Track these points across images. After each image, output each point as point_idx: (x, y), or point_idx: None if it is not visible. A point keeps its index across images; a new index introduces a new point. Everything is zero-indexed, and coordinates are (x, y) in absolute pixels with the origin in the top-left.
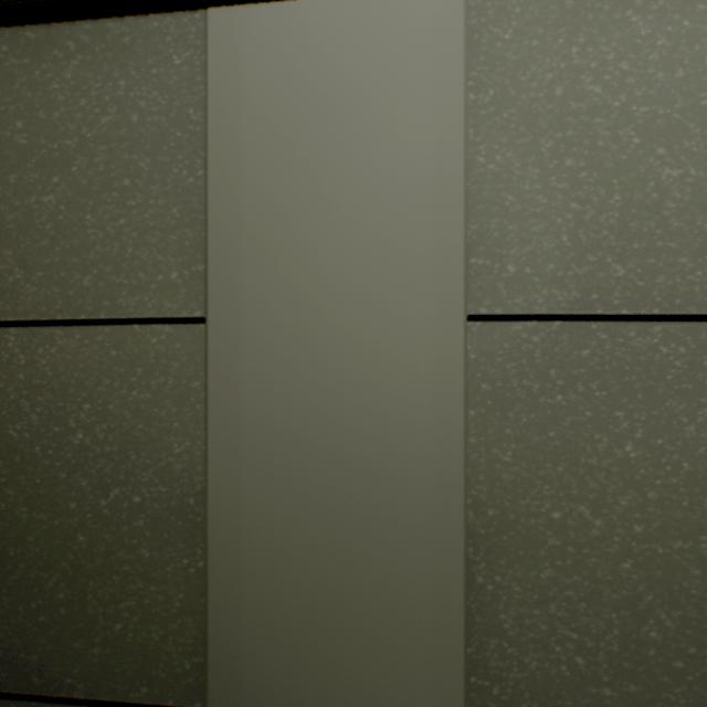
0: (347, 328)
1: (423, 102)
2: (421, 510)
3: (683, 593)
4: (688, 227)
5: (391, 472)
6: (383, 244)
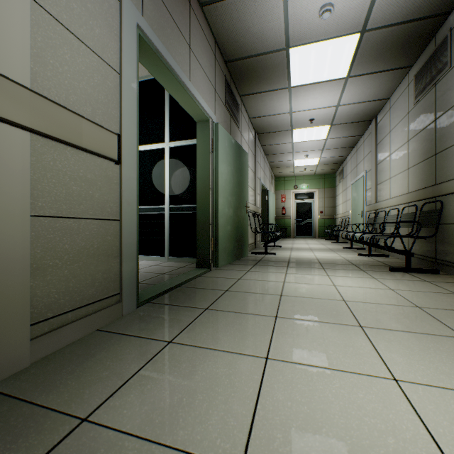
0: None
1: (19, 158)
2: (18, 266)
3: (77, 274)
4: (78, 199)
5: (9, 257)
6: (6, 194)
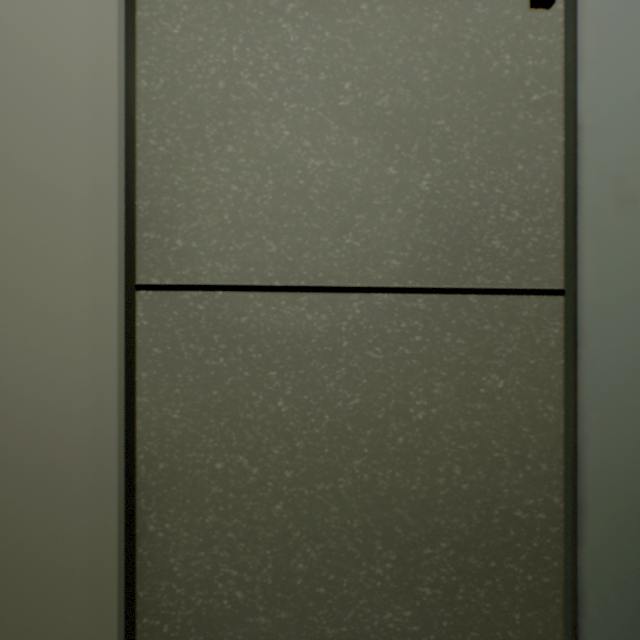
0: (7, 296)
1: (80, 84)
2: (78, 467)
3: (325, 528)
4: (330, 210)
5: (50, 432)
6: (43, 216)
